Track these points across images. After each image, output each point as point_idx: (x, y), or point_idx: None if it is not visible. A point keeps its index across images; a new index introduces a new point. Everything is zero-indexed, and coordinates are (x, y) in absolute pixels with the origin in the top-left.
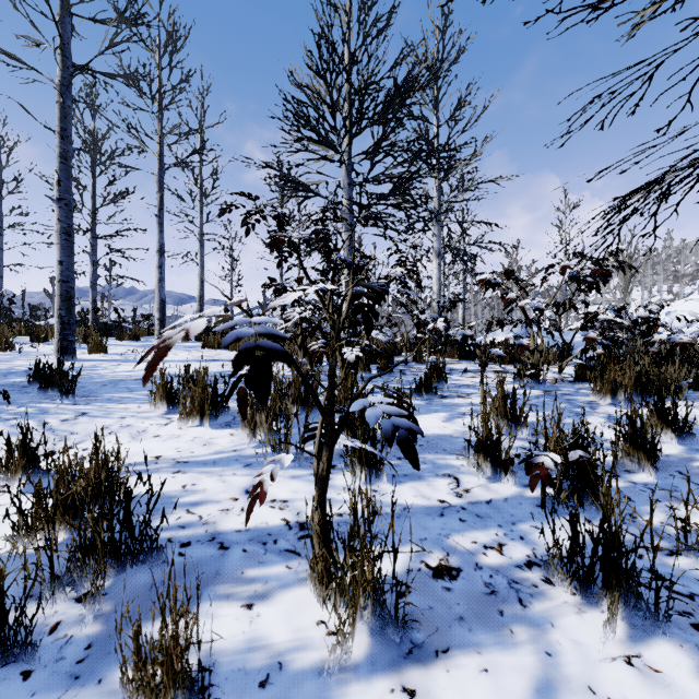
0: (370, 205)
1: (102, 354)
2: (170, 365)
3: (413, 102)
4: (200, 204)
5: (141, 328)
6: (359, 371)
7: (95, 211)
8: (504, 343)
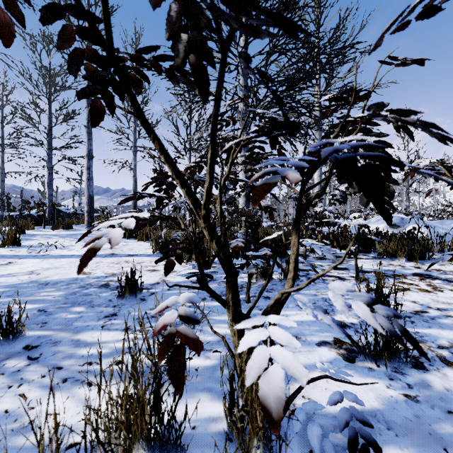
0: (268, 96)
1: (14, 247)
2: (61, 263)
3: (306, 3)
4: (134, 125)
5: (83, 217)
6: (259, 279)
7: (51, 128)
8: (387, 232)
